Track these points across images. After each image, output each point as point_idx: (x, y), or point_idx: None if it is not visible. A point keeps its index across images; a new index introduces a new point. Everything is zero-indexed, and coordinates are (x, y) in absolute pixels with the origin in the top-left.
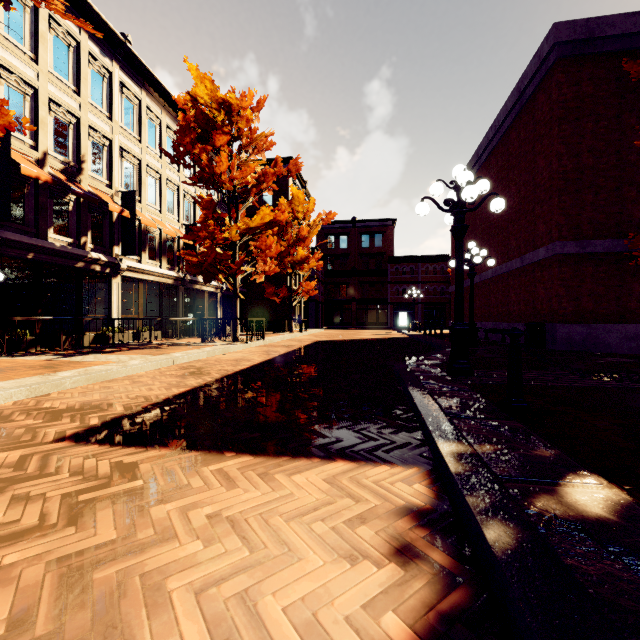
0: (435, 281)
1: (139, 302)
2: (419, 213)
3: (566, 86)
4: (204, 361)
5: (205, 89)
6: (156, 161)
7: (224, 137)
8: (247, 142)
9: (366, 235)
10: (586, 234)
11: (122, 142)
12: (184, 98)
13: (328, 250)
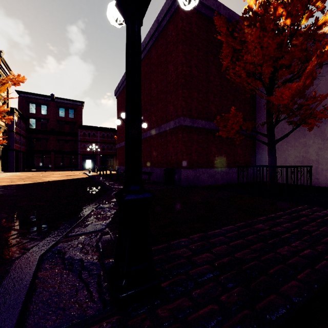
0: (108, 142)
1: None
2: None
3: (185, 22)
4: None
5: None
6: None
7: None
8: None
9: (62, 108)
10: (194, 115)
11: None
12: None
13: (30, 113)
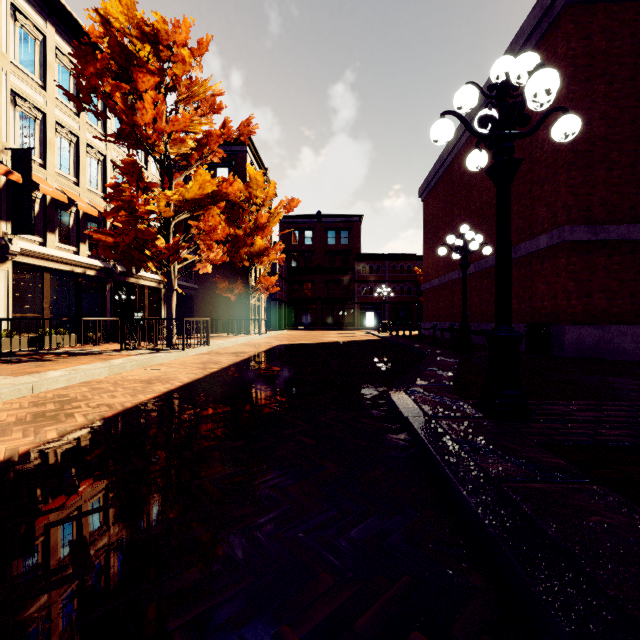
0: (402, 280)
1: (44, 297)
2: (437, 137)
3: (575, 39)
4: (94, 384)
5: (119, 4)
6: (71, 119)
7: (150, 78)
8: (186, 95)
9: (332, 231)
10: (598, 218)
11: (14, 84)
12: (92, 19)
13: (292, 246)
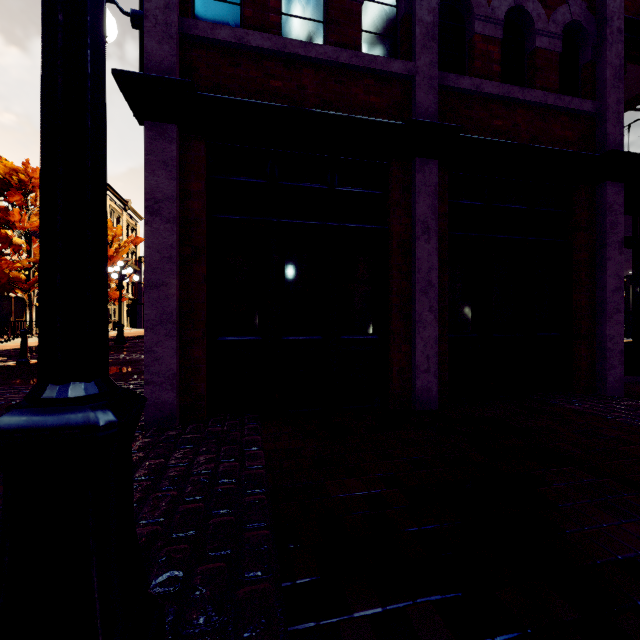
0: None
1: None
2: None
3: None
4: None
5: None
6: None
7: (18, 197)
8: None
9: None
10: None
11: None
12: None
13: None
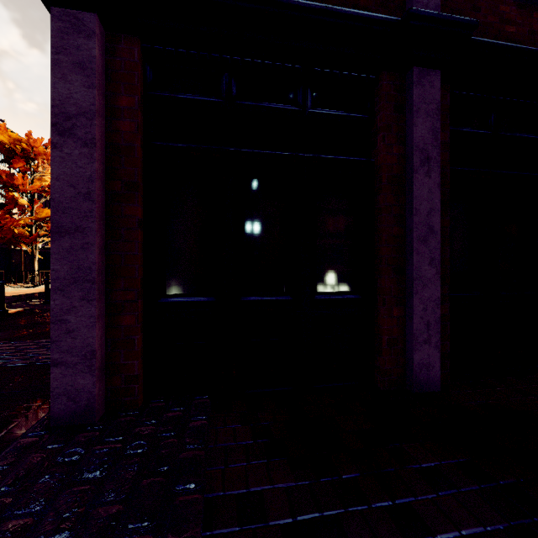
0: None
1: None
2: None
3: None
4: None
5: (5, 138)
6: None
7: (21, 163)
8: (43, 162)
9: None
10: None
11: None
12: None
13: None
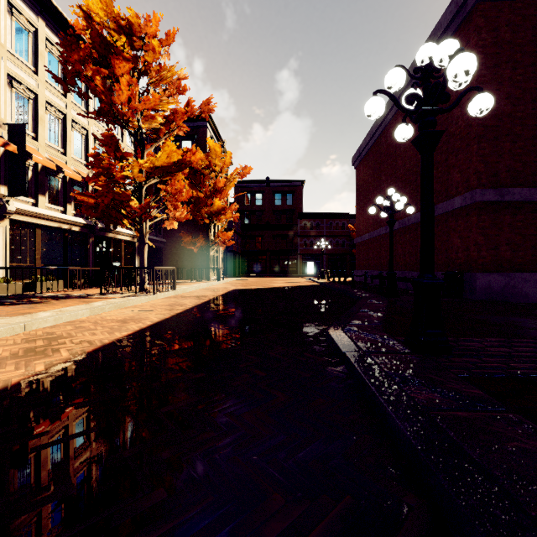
0: (338, 235)
1: (36, 249)
2: (371, 112)
3: (485, 31)
4: (78, 323)
5: (99, 2)
6: (59, 99)
7: (125, 64)
8: (156, 79)
9: (278, 194)
10: (504, 182)
11: (11, 69)
12: (76, 14)
13: (245, 206)
